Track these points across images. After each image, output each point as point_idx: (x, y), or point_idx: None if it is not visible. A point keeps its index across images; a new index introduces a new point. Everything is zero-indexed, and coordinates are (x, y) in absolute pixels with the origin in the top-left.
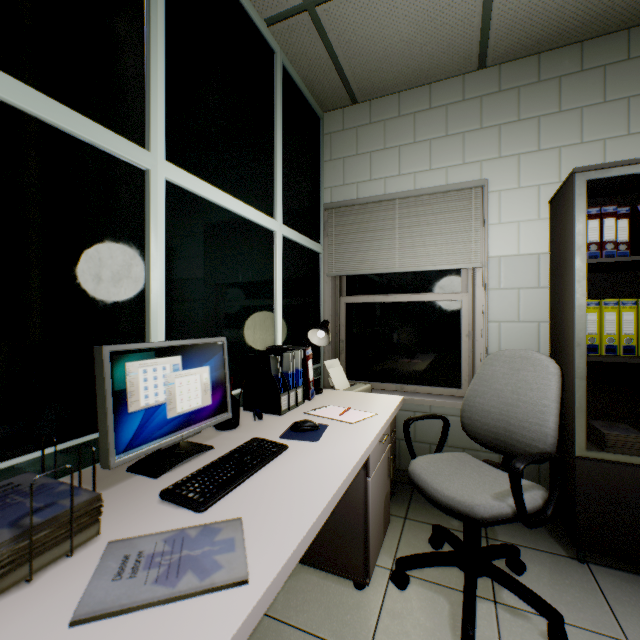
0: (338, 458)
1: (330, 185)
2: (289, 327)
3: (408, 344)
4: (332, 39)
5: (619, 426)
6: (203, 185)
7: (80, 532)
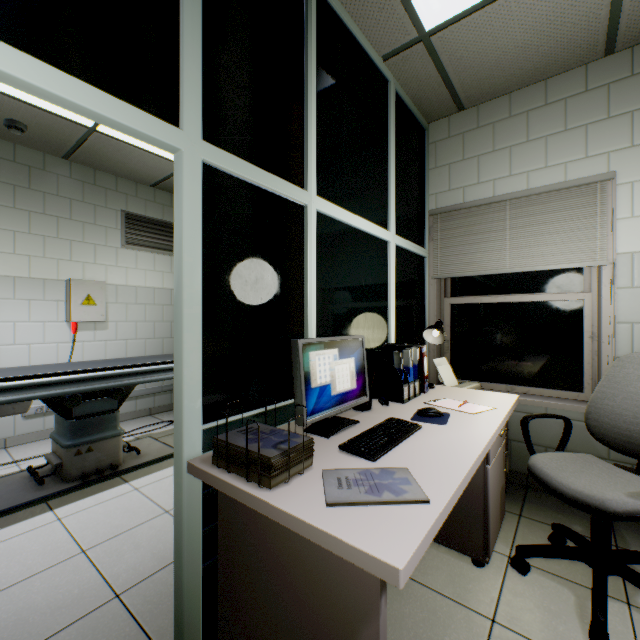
0: (469, 438)
1: (435, 191)
2: (399, 327)
3: (519, 345)
4: (443, 59)
5: None
6: (339, 210)
7: (305, 460)
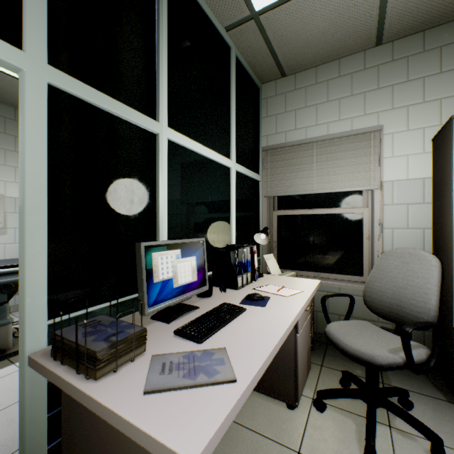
0: (280, 317)
1: (266, 134)
2: (239, 232)
3: (322, 244)
4: (269, 35)
5: None
6: (188, 140)
7: (137, 348)
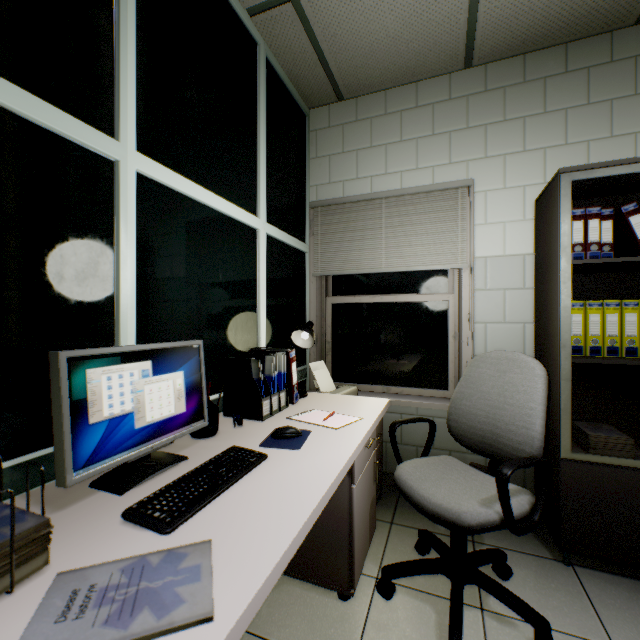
0: (320, 468)
1: (316, 183)
2: (273, 328)
3: (395, 345)
4: (317, 32)
5: (603, 427)
6: (179, 179)
7: (23, 564)
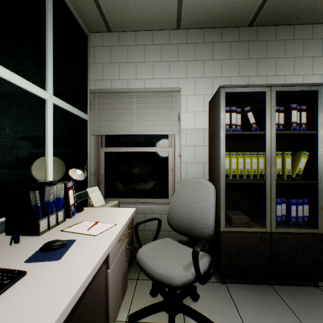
0: (71, 276)
1: (94, 78)
2: (60, 167)
3: (141, 175)
4: None
5: (237, 212)
6: None
7: None
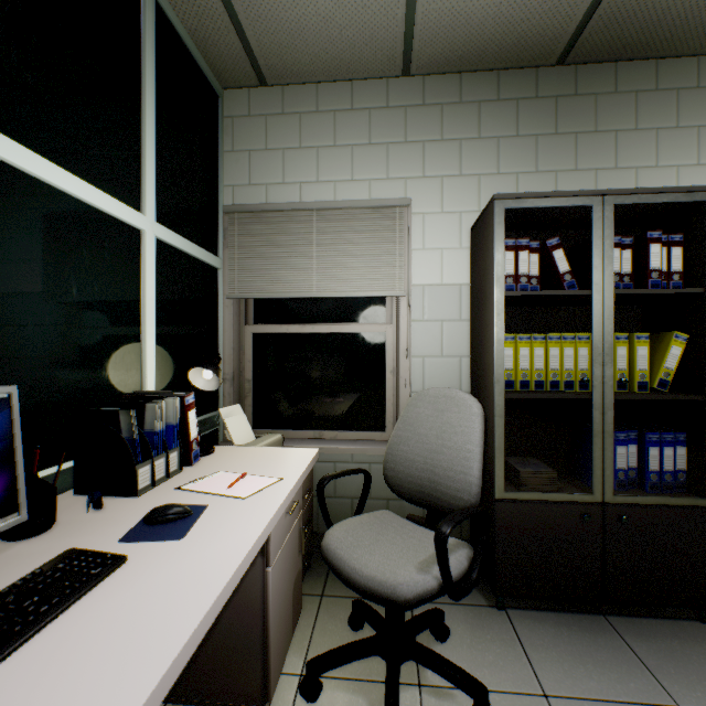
0: (208, 567)
1: (232, 183)
2: (168, 364)
3: (328, 383)
4: None
5: (531, 461)
6: None
7: None
